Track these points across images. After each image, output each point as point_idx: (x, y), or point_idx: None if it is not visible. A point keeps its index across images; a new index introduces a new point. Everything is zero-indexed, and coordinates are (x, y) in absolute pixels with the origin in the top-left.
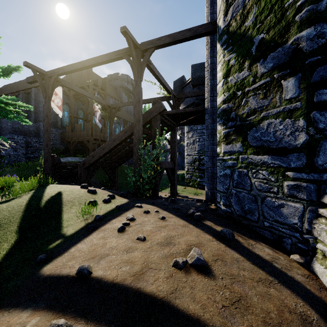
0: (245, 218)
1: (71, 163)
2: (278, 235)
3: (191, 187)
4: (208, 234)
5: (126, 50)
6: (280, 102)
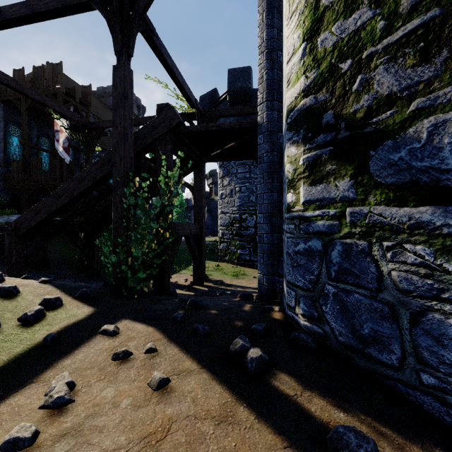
0: (362, 354)
1: None
2: None
3: (228, 263)
4: None
5: None
6: None
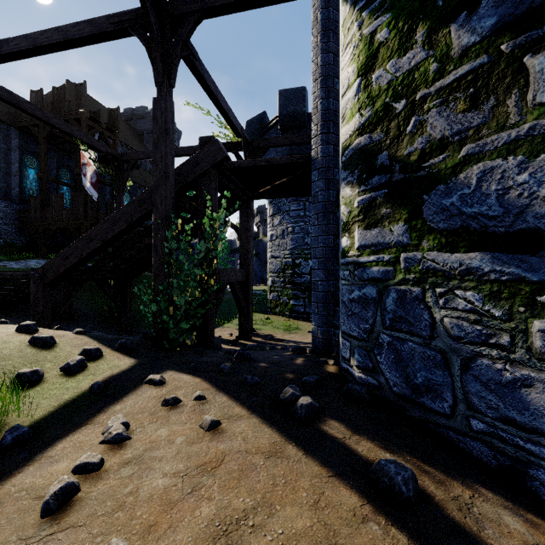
0: (416, 404)
1: (22, 271)
2: (512, 458)
3: (279, 316)
4: (344, 485)
5: (136, 13)
6: (519, 113)
